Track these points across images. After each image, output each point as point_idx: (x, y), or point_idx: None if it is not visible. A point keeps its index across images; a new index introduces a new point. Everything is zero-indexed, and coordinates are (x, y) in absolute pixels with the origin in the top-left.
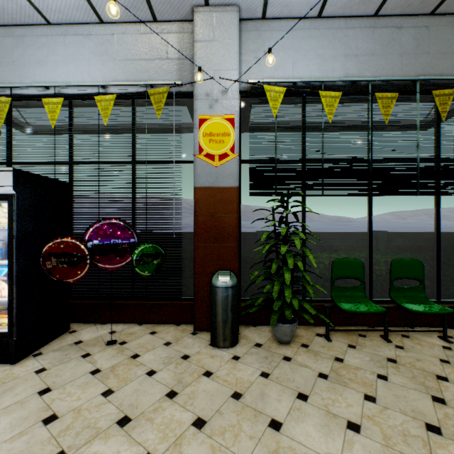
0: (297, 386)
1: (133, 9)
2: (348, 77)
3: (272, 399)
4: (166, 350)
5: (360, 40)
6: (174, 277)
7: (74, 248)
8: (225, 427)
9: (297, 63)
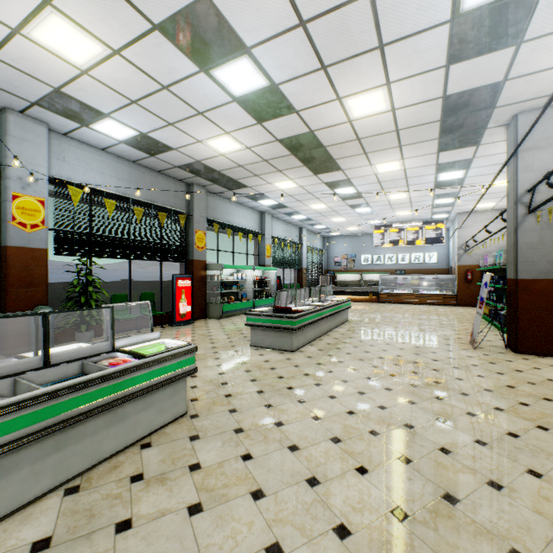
0: None
1: None
2: (119, 191)
3: None
4: None
5: (125, 172)
6: None
7: None
8: None
9: (88, 173)
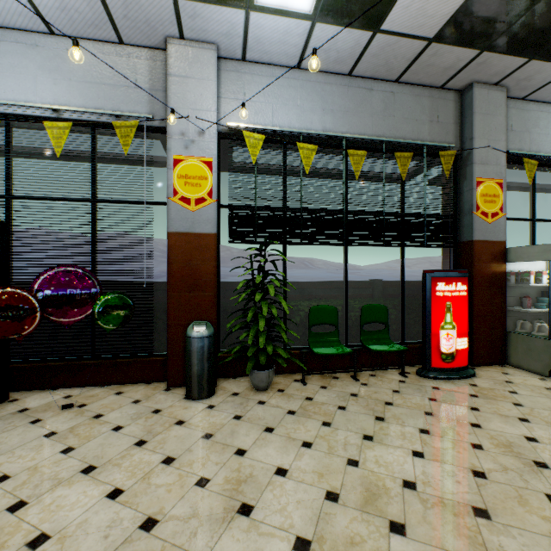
0: (266, 422)
1: (94, 27)
2: (326, 131)
3: (241, 434)
4: (135, 407)
5: (336, 96)
6: (144, 330)
7: (20, 300)
8: (193, 460)
9: (278, 111)
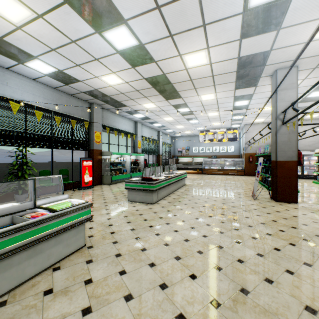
0: None
1: None
2: (45, 106)
3: None
4: None
5: (49, 94)
6: None
7: None
8: None
9: (24, 93)
